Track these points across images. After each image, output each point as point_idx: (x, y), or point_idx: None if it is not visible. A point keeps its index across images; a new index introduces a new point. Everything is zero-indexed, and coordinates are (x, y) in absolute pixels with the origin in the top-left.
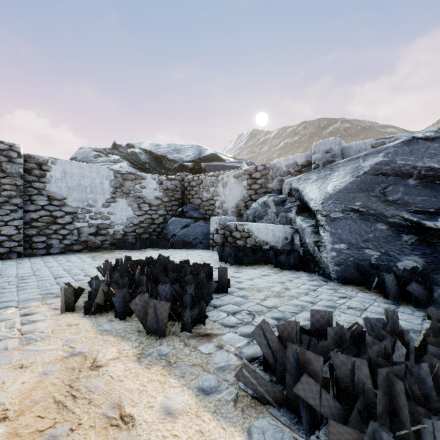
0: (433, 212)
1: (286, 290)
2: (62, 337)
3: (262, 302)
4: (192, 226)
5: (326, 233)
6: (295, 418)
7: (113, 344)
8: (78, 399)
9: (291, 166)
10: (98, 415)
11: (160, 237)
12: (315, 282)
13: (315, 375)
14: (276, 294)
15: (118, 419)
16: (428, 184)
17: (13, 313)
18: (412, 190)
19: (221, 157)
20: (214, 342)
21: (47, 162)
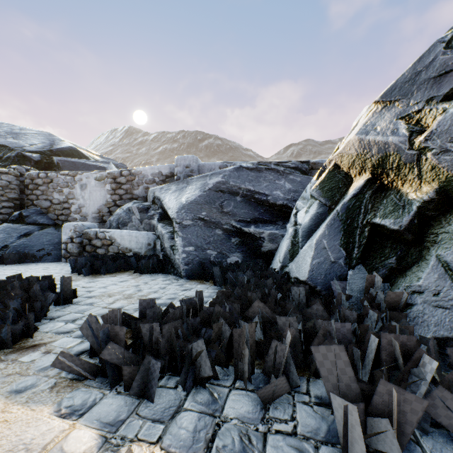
0: (249, 221)
1: (138, 291)
2: None
3: (110, 305)
4: (37, 234)
5: (179, 238)
6: (107, 380)
7: None
8: None
9: (156, 175)
10: None
11: None
12: (168, 281)
13: (121, 341)
14: (127, 296)
15: None
16: (248, 201)
17: None
18: (239, 205)
19: (84, 152)
20: (41, 350)
21: None
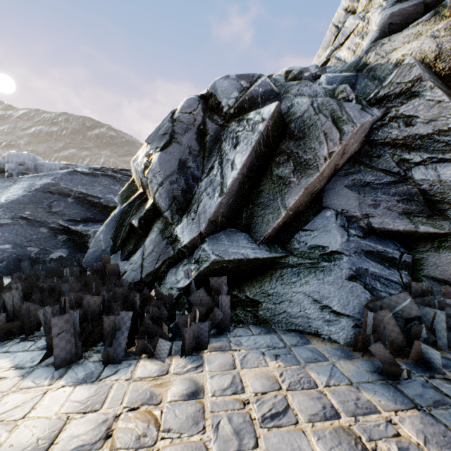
0: (79, 221)
1: None
2: None
3: None
4: None
5: None
6: None
7: None
8: None
9: None
10: None
11: None
12: None
13: None
14: None
15: None
16: (81, 203)
17: None
18: (71, 206)
19: None
20: None
21: None
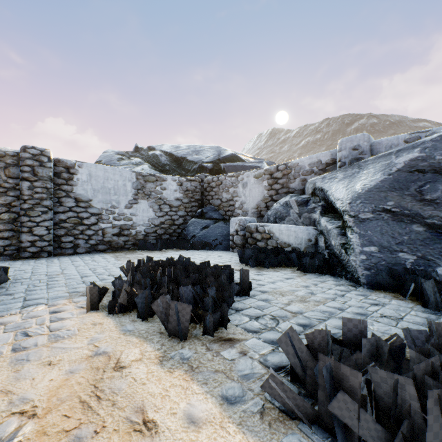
0: None
1: (311, 295)
2: (88, 336)
3: (286, 306)
4: (212, 227)
5: (354, 235)
6: (328, 437)
7: (135, 345)
8: (102, 400)
9: (314, 164)
10: (122, 419)
11: (180, 238)
12: (343, 287)
13: (352, 392)
14: (301, 299)
15: (141, 424)
16: None
17: (43, 310)
18: None
19: (241, 157)
20: (236, 347)
21: (74, 166)
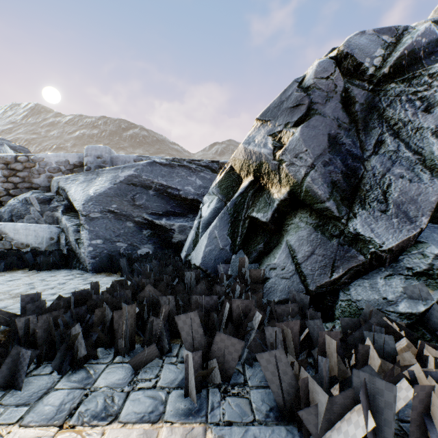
0: (161, 214)
1: (31, 289)
2: None
3: None
4: None
5: (85, 231)
6: None
7: None
8: None
9: (62, 163)
10: None
11: None
12: (71, 277)
13: None
14: (15, 295)
15: None
16: (161, 195)
17: None
18: (152, 198)
19: None
20: None
21: None
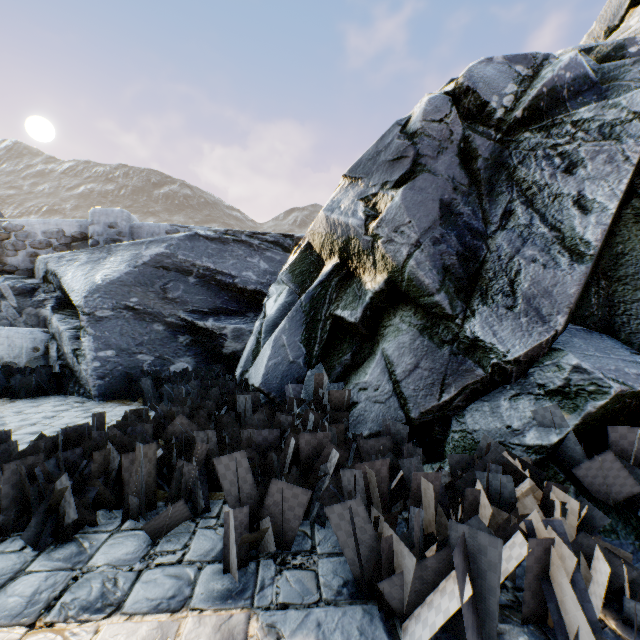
0: (207, 312)
1: None
2: None
3: None
4: None
5: (88, 337)
6: None
7: None
8: None
9: (54, 234)
10: None
11: None
12: (65, 407)
13: None
14: None
15: None
16: (206, 284)
17: None
18: (193, 289)
19: None
20: None
21: None
